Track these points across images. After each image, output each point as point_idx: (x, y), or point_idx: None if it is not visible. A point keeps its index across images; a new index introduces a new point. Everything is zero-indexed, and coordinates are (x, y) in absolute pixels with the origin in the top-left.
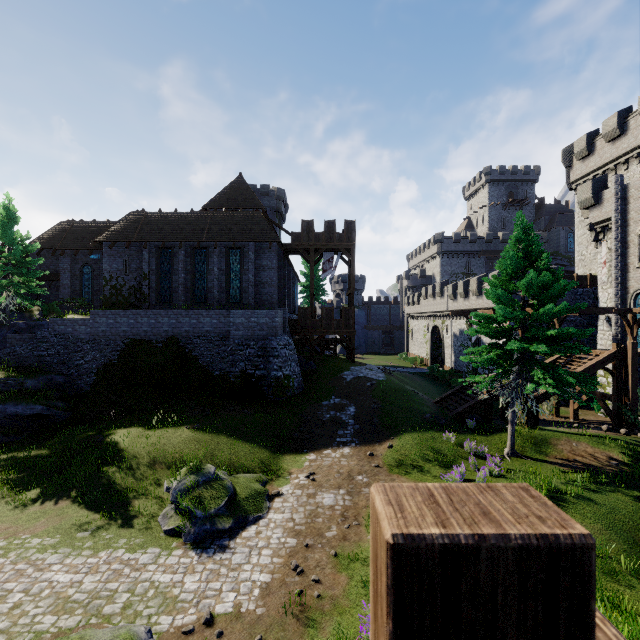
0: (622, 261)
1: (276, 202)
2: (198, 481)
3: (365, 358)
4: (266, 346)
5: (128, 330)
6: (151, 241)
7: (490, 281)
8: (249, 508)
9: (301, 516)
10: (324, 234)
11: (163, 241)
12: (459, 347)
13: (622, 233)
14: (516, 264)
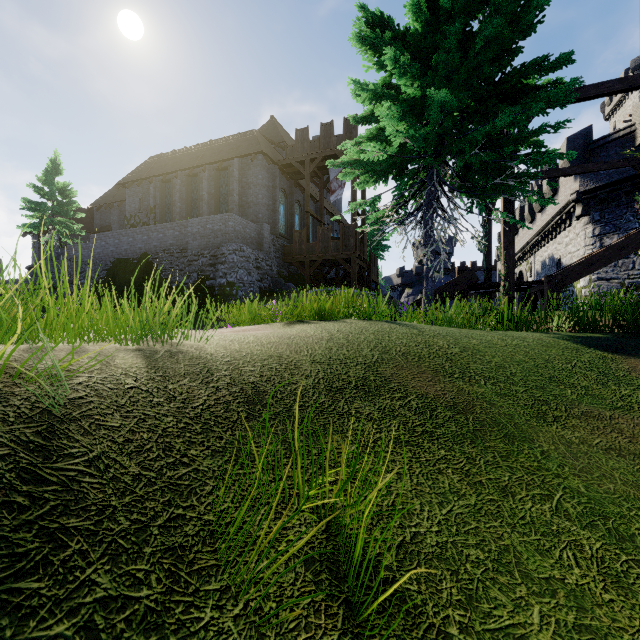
0: None
1: None
2: None
3: None
4: (217, 254)
5: (114, 250)
6: (155, 175)
7: None
8: None
9: None
10: (320, 140)
11: (164, 173)
12: None
13: None
14: None
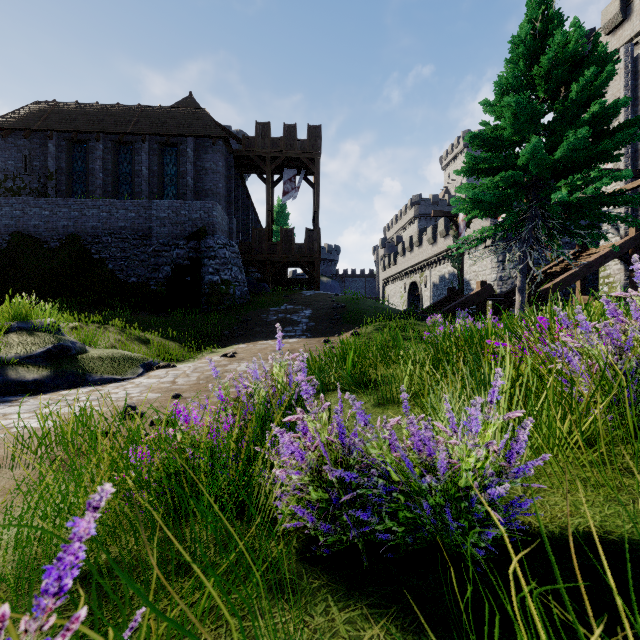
0: (633, 147)
1: (238, 146)
2: (8, 327)
3: None
4: (200, 246)
5: (11, 224)
6: (58, 130)
7: (490, 103)
8: (97, 367)
9: (190, 379)
10: (283, 140)
11: (74, 131)
12: (439, 296)
13: (633, 113)
14: (530, 52)
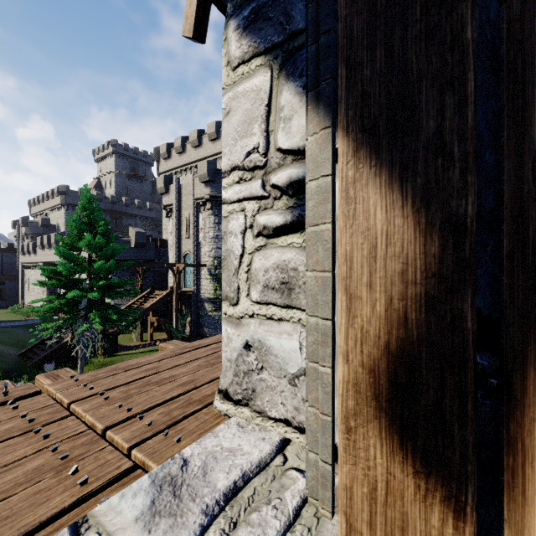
0: (179, 233)
1: None
2: None
3: None
4: None
5: None
6: None
7: (63, 239)
8: None
9: None
10: None
11: None
12: None
13: (179, 215)
14: (81, 227)
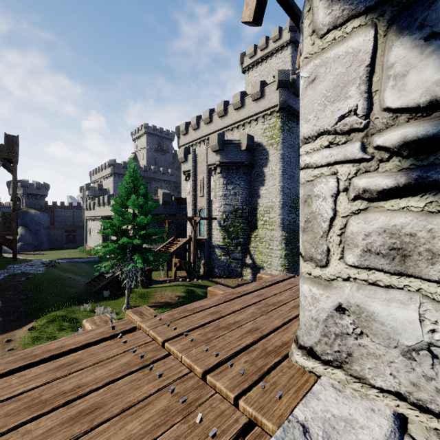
0: (195, 192)
1: None
2: None
3: (45, 254)
4: None
5: None
6: None
7: (115, 199)
8: None
9: None
10: None
11: None
12: None
13: (195, 178)
14: (128, 190)
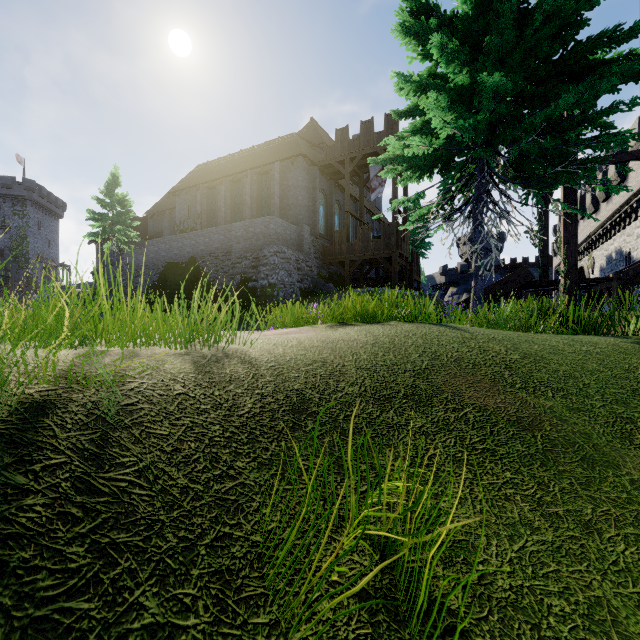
0: None
1: None
2: None
3: None
4: (259, 256)
5: (165, 255)
6: (202, 183)
7: None
8: None
9: None
10: (360, 138)
11: (210, 181)
12: None
13: None
14: None
